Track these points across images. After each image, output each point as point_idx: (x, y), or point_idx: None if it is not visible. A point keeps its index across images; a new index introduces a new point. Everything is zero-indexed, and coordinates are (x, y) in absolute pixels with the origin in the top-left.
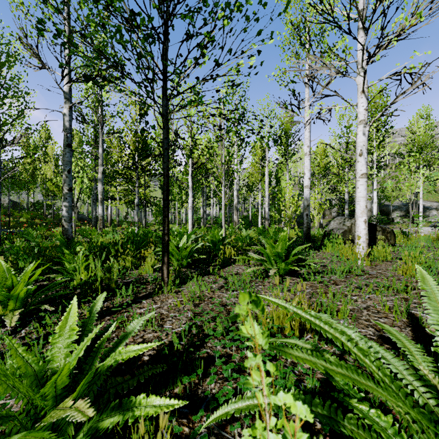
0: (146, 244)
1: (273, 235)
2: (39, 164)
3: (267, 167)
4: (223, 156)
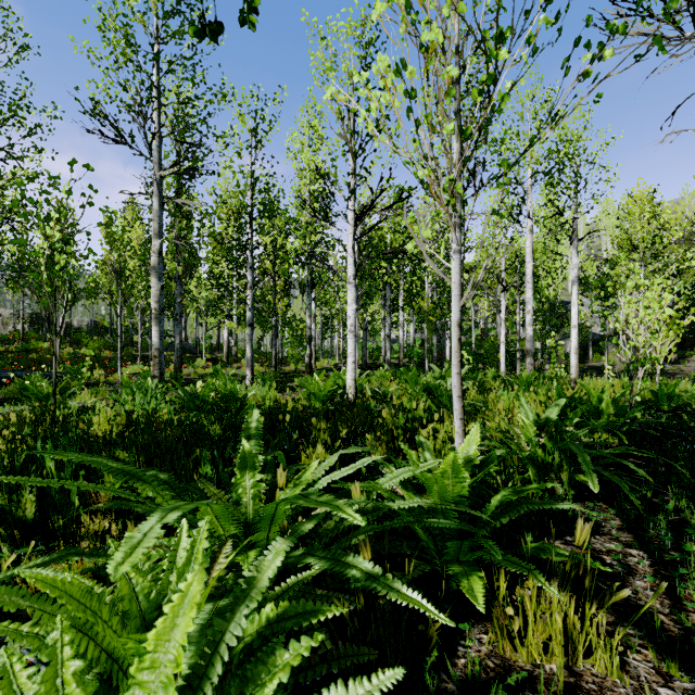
0: (190, 449)
1: (610, 415)
2: (123, 263)
3: (529, 235)
4: (454, 130)
